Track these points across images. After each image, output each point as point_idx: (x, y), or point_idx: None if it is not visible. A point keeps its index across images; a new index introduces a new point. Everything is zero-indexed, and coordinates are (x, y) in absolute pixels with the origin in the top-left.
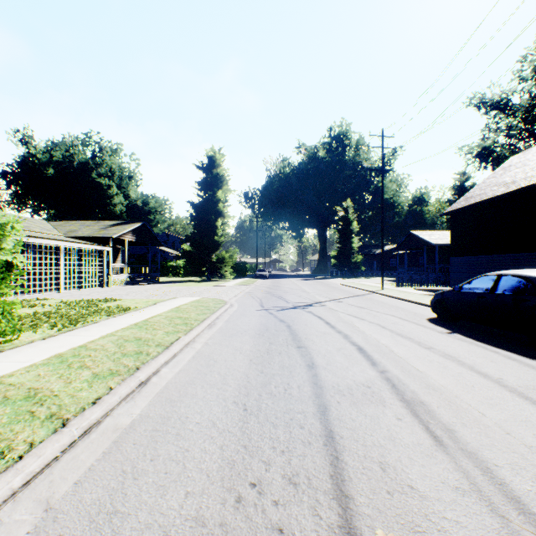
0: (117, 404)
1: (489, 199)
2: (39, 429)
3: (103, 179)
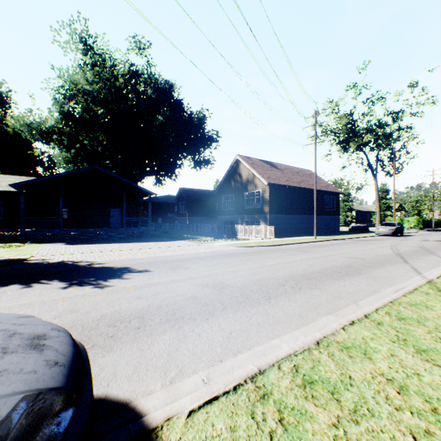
0: None
1: (296, 187)
2: None
3: None
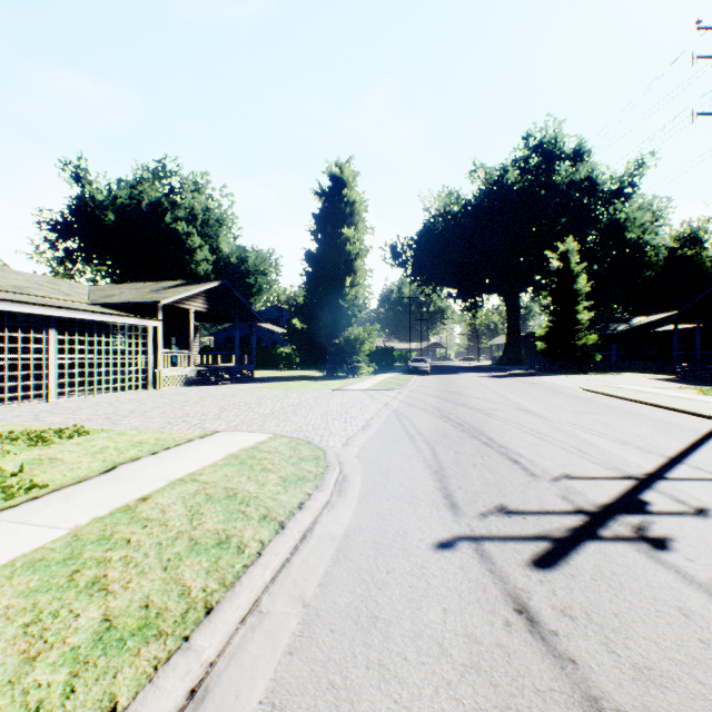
0: None
1: None
2: None
3: (180, 225)
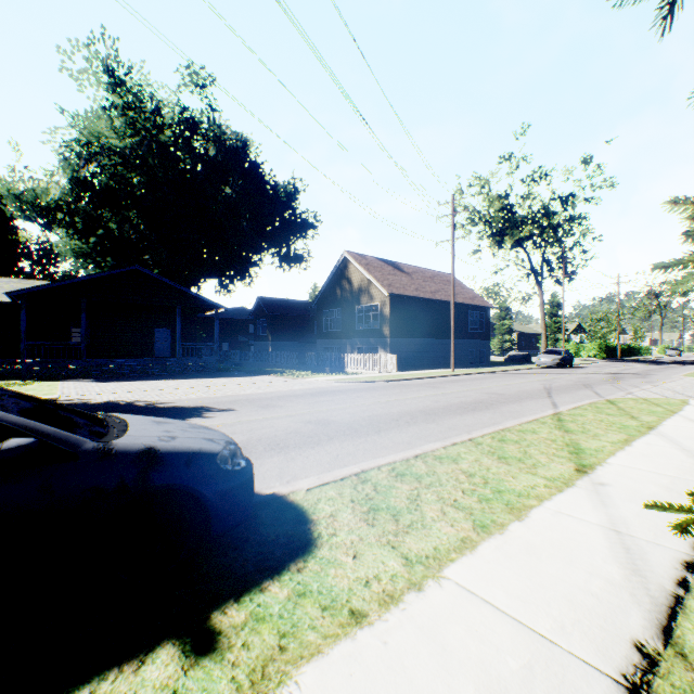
0: None
1: (429, 300)
2: None
3: None
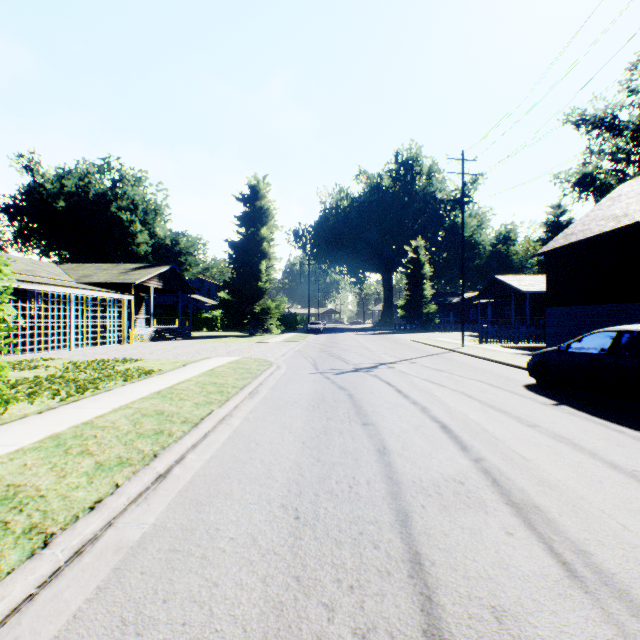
0: (124, 508)
1: (595, 236)
2: (10, 550)
3: (124, 214)
